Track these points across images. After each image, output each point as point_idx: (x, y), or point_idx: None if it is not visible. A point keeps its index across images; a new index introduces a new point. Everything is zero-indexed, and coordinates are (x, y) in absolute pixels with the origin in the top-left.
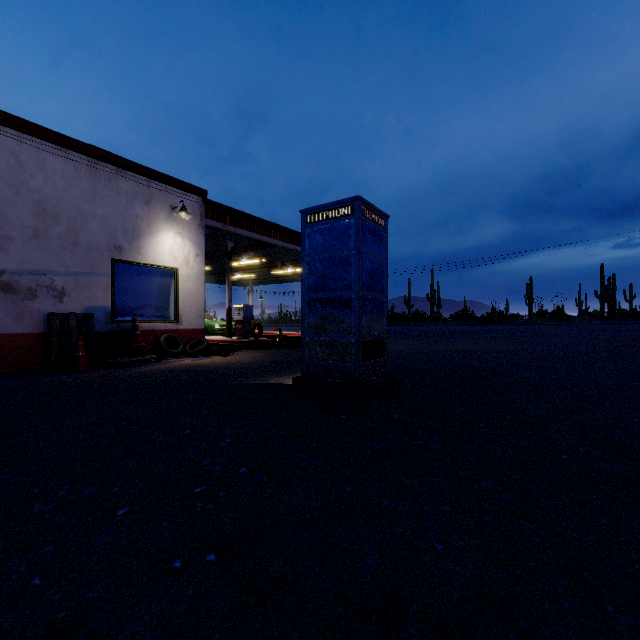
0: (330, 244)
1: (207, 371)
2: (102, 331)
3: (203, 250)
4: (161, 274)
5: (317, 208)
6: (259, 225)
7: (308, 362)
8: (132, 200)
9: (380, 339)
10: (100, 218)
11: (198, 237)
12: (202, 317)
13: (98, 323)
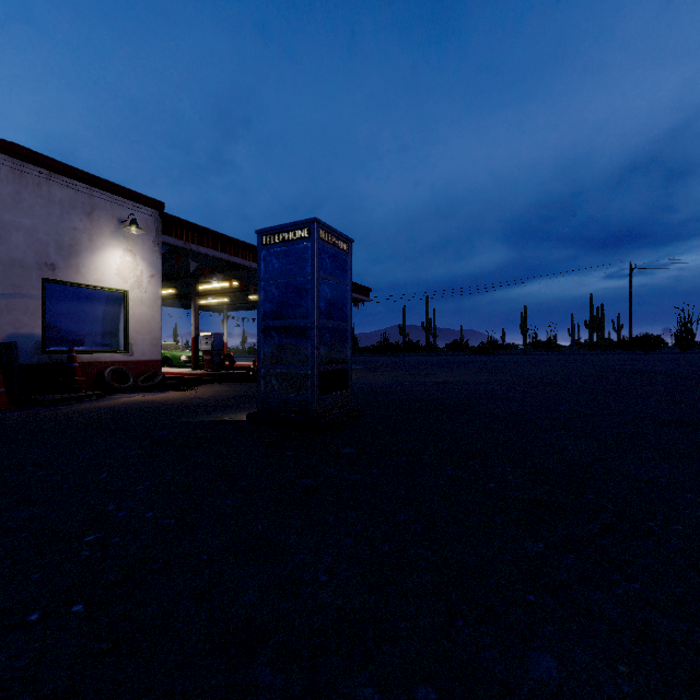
0: (287, 268)
1: (155, 408)
2: (29, 363)
3: (159, 270)
4: (106, 297)
5: (273, 229)
6: (228, 244)
7: (264, 396)
8: (69, 210)
9: (343, 370)
10: (26, 230)
11: (153, 256)
12: (158, 347)
13: (24, 354)
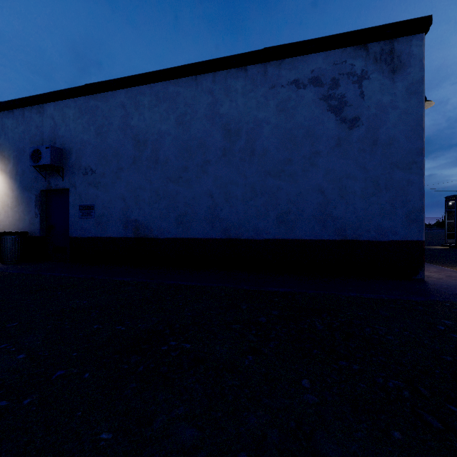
0: None
1: None
2: None
3: None
4: None
5: None
6: None
7: None
8: None
9: None
10: None
11: None
12: None
13: None
